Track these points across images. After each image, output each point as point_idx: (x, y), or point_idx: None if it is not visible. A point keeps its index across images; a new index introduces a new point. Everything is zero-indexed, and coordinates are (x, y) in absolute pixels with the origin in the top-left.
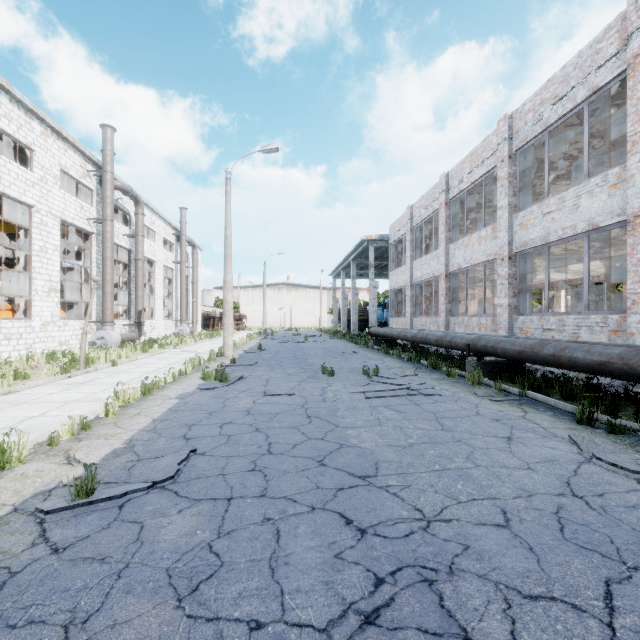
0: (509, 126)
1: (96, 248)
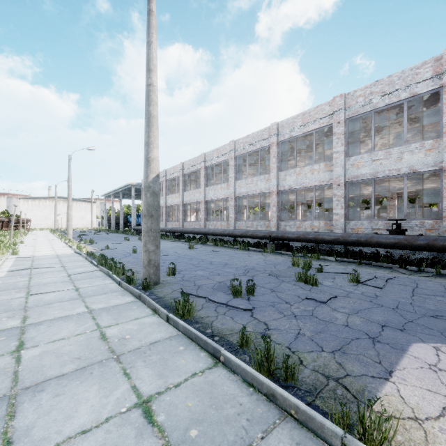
0: (182, 166)
1: None
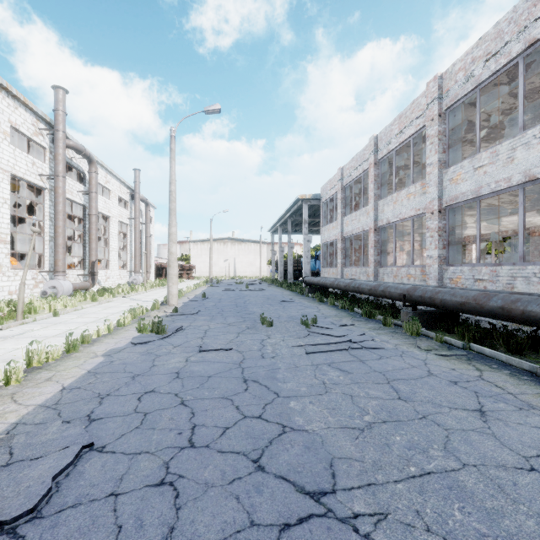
0: (439, 86)
1: (49, 203)
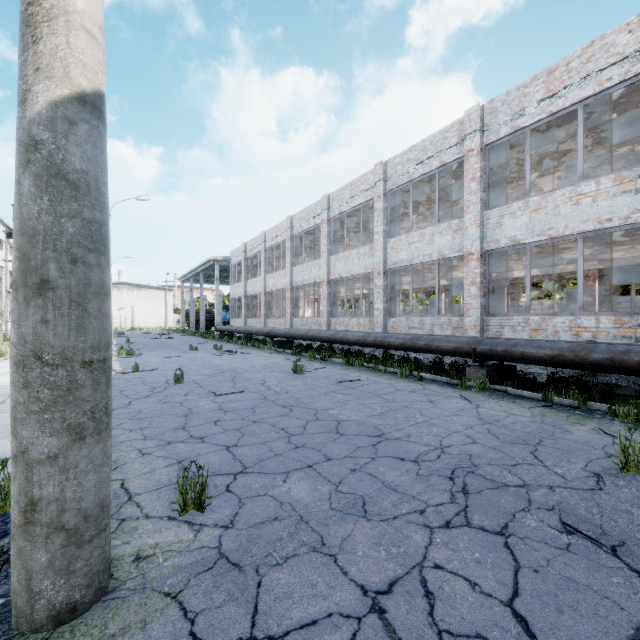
0: (291, 222)
1: None
